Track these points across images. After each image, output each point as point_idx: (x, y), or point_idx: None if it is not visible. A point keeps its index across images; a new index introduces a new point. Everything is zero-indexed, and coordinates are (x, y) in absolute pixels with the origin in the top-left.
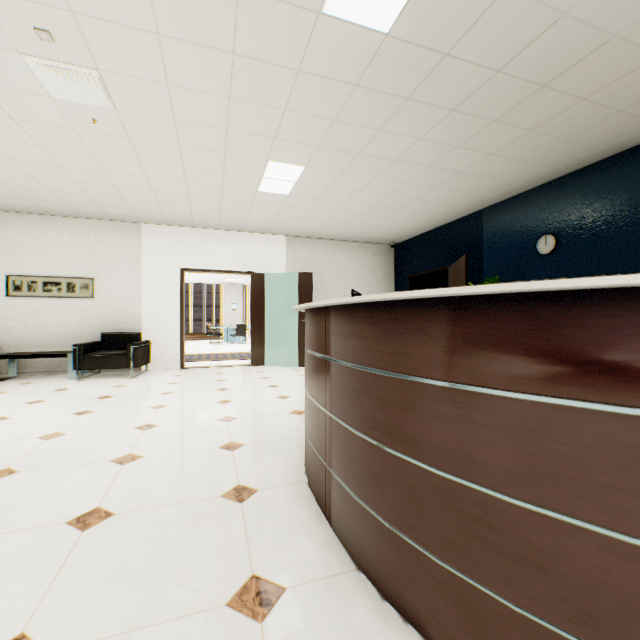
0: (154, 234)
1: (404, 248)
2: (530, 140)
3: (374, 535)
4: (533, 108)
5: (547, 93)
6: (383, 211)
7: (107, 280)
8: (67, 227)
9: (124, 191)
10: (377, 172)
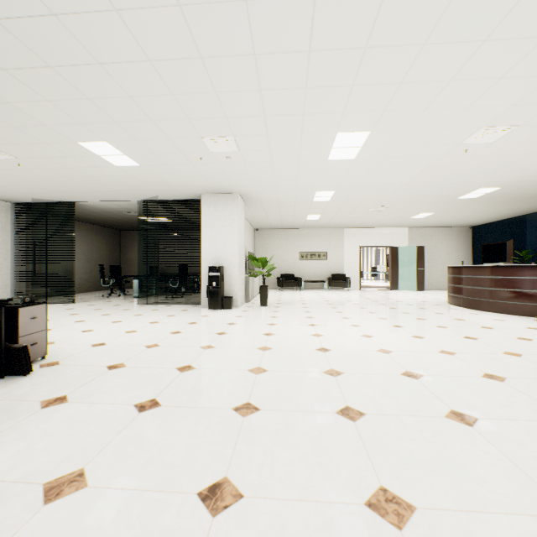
0: (348, 232)
1: (478, 229)
2: (536, 202)
3: (473, 302)
4: (531, 199)
5: (534, 197)
6: (466, 218)
7: (331, 252)
8: (317, 232)
9: (354, 222)
10: (466, 211)
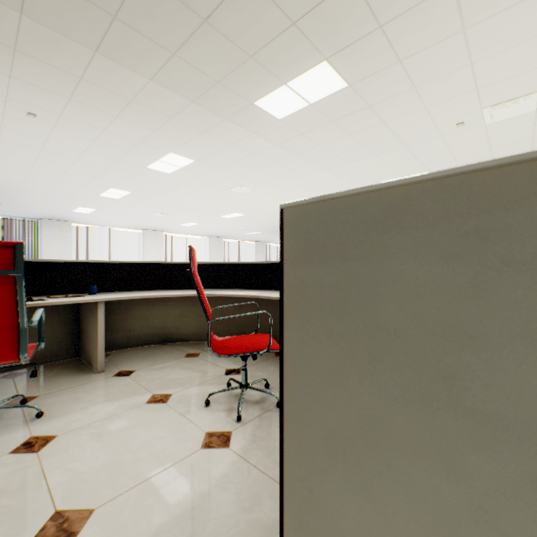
0: None
1: None
2: None
3: None
4: None
5: None
6: None
7: None
8: None
9: None
10: None
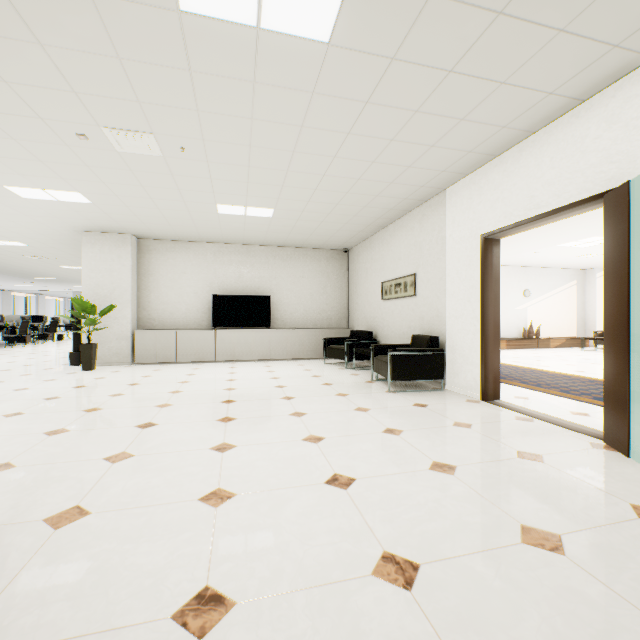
0: (456, 197)
1: None
2: None
3: None
4: None
5: None
6: None
7: (423, 273)
8: (404, 226)
9: (337, 174)
10: None
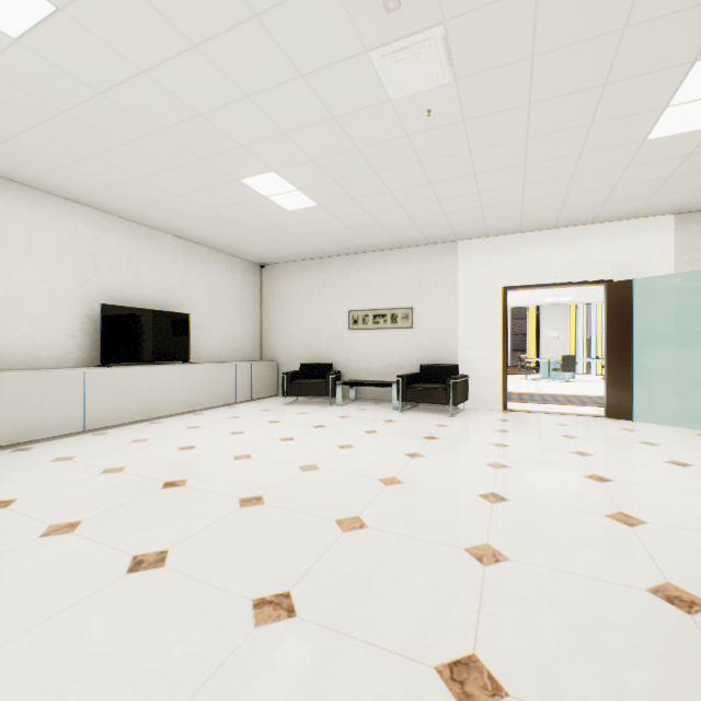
0: (471, 251)
1: None
2: None
3: None
4: None
5: None
6: None
7: (424, 308)
8: (390, 260)
9: (446, 203)
10: None
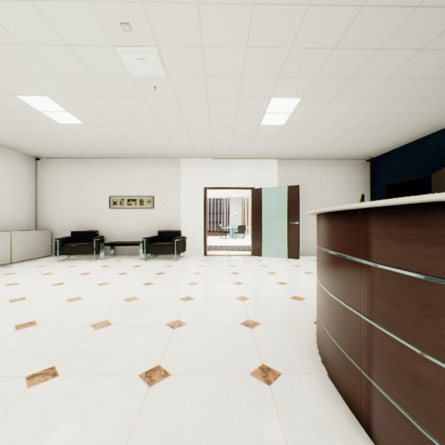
0: (188, 165)
1: (380, 161)
2: None
3: None
4: None
5: None
6: (365, 129)
7: (161, 197)
8: (139, 165)
9: (171, 137)
10: (367, 93)
